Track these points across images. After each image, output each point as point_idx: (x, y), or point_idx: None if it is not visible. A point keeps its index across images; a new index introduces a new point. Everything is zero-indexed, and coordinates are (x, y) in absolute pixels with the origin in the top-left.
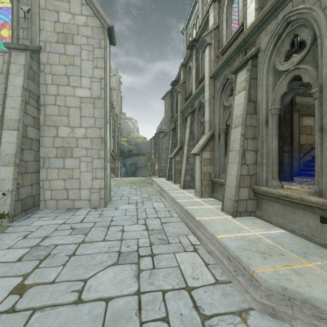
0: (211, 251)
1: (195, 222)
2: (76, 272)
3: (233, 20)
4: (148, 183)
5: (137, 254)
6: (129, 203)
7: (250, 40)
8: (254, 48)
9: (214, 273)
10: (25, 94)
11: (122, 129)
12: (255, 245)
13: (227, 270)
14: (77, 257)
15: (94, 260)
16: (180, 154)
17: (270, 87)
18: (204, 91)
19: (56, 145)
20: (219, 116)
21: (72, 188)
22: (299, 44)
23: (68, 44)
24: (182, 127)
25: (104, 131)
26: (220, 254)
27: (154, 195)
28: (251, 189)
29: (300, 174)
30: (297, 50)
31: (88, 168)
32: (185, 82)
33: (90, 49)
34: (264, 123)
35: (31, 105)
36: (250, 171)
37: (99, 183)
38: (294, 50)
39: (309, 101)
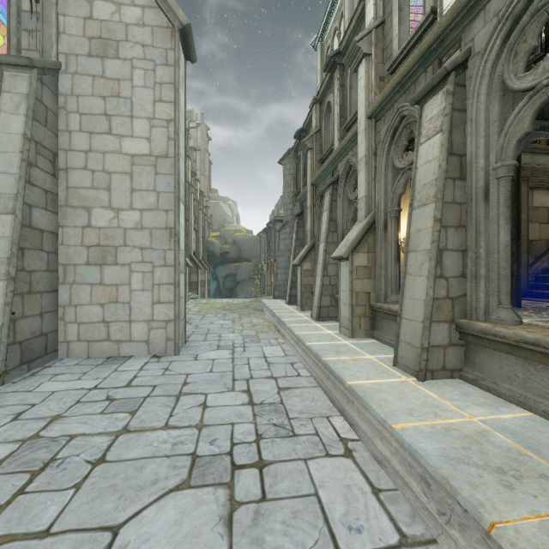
0: (383, 457)
1: (344, 389)
2: (100, 506)
3: (413, 7)
4: (256, 309)
5: (230, 462)
6: (220, 347)
7: (450, 37)
8: (458, 51)
9: (395, 514)
10: (28, 148)
11: (212, 216)
12: (478, 450)
13: (422, 508)
14: (108, 468)
15: (140, 475)
16: (311, 258)
17: (493, 125)
18: (355, 144)
19: (88, 243)
20: (386, 188)
21: (117, 320)
22: (545, 45)
23: (109, 58)
24: (315, 210)
25: (175, 215)
26: (402, 466)
27: (264, 332)
28: (453, 326)
29: (530, 294)
30: (539, 57)
31: (144, 284)
32: (320, 130)
33: (148, 68)
34: (481, 196)
35: (40, 169)
36: (452, 290)
37: (166, 311)
38: (533, 57)
39: (545, 163)
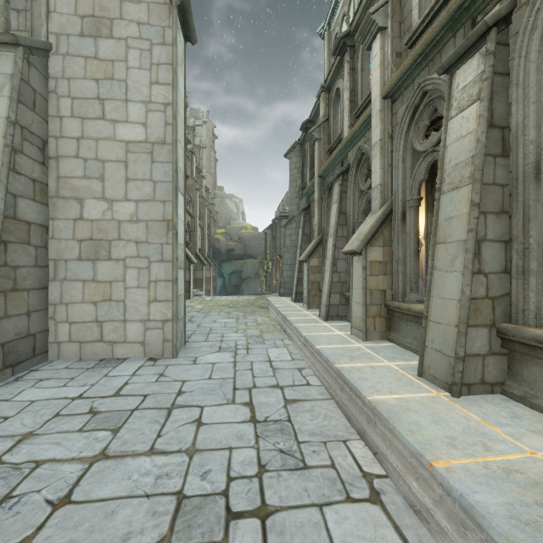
0: (422, 506)
1: (363, 406)
2: None
3: None
4: (261, 306)
5: (225, 507)
6: (221, 349)
7: None
8: (498, 6)
9: None
10: (11, 133)
11: (218, 213)
12: None
13: None
14: (71, 512)
15: (109, 525)
16: (319, 254)
17: None
18: (368, 129)
19: (80, 236)
20: (404, 175)
21: (110, 319)
22: None
23: (103, 37)
24: (323, 204)
25: (172, 206)
26: (452, 523)
27: (269, 331)
28: (494, 331)
29: None
30: None
31: (140, 281)
32: (327, 119)
33: (144, 48)
34: (531, 174)
35: (27, 156)
36: (492, 289)
37: (163, 310)
38: None
39: None
